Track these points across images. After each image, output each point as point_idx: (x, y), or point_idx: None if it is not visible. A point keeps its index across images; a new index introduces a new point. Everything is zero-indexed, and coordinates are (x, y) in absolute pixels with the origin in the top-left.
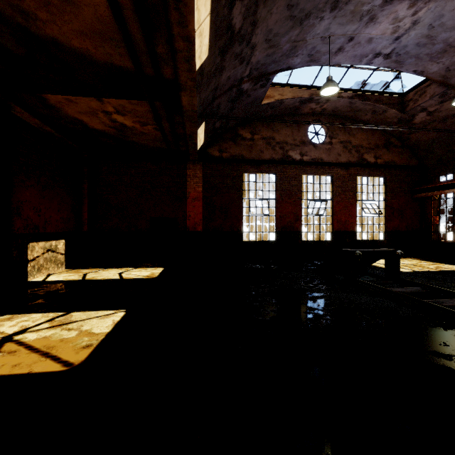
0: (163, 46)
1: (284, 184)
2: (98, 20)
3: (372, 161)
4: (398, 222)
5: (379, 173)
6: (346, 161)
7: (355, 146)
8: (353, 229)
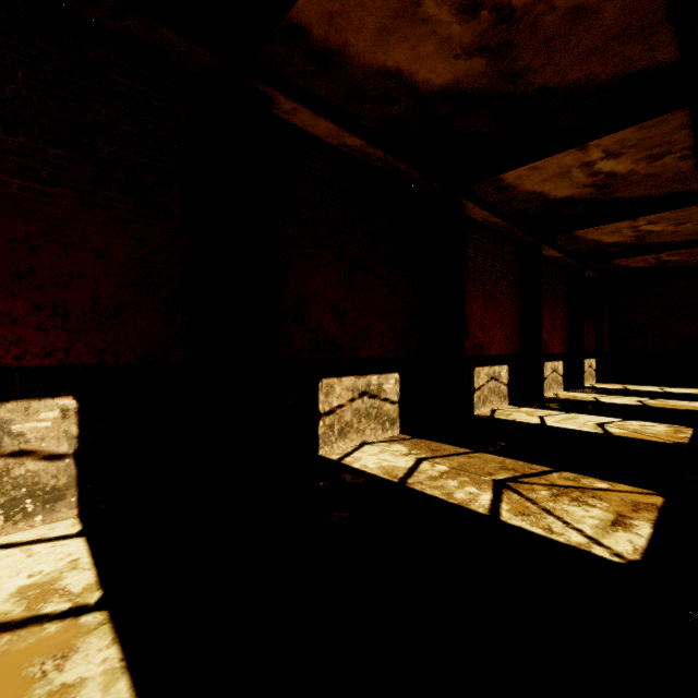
0: None
1: None
2: (692, 231)
3: None
4: None
5: None
6: None
7: None
8: None
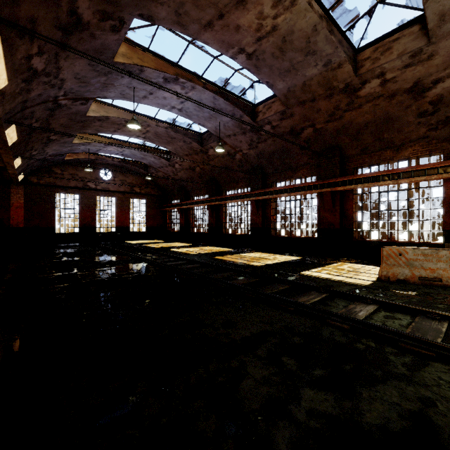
0: (1, 163)
1: (84, 201)
2: None
3: (138, 191)
4: (153, 222)
5: (143, 197)
6: (124, 190)
7: (129, 183)
8: (128, 226)
